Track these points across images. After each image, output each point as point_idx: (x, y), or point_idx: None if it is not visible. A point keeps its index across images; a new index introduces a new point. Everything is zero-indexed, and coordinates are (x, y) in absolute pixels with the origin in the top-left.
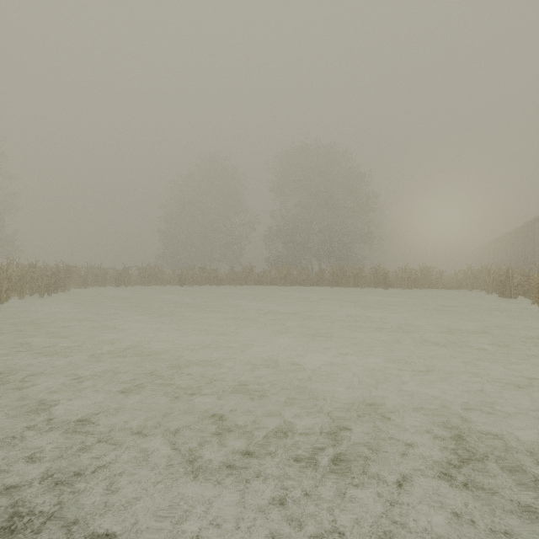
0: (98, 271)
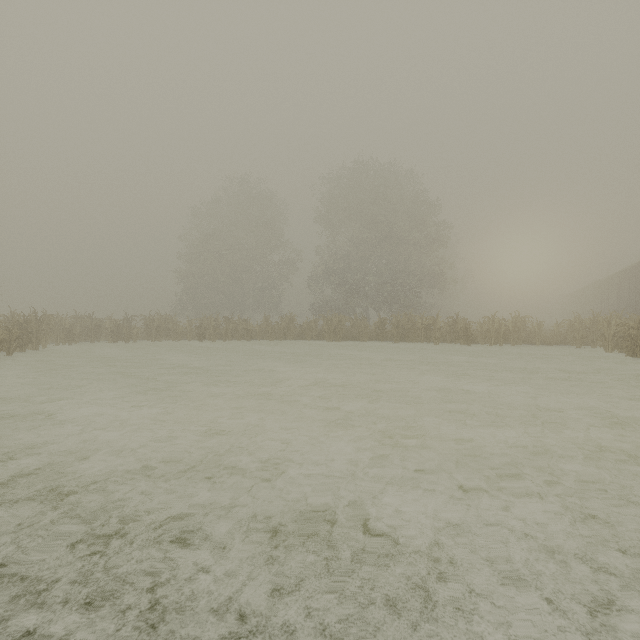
0: (89, 322)
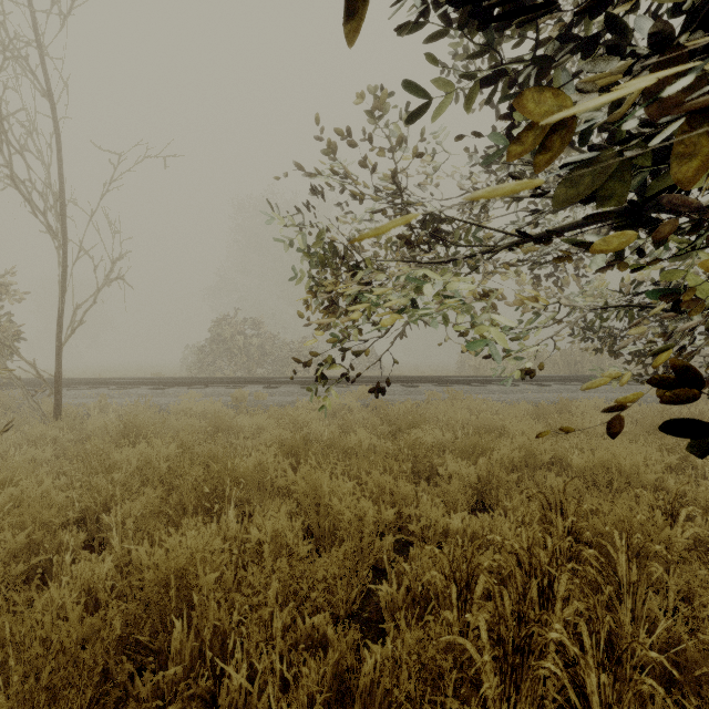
0: None
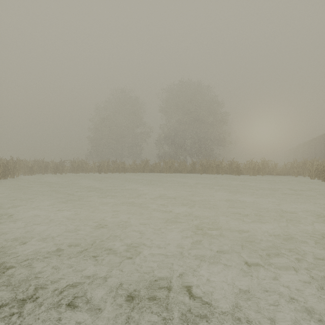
0: (41, 163)
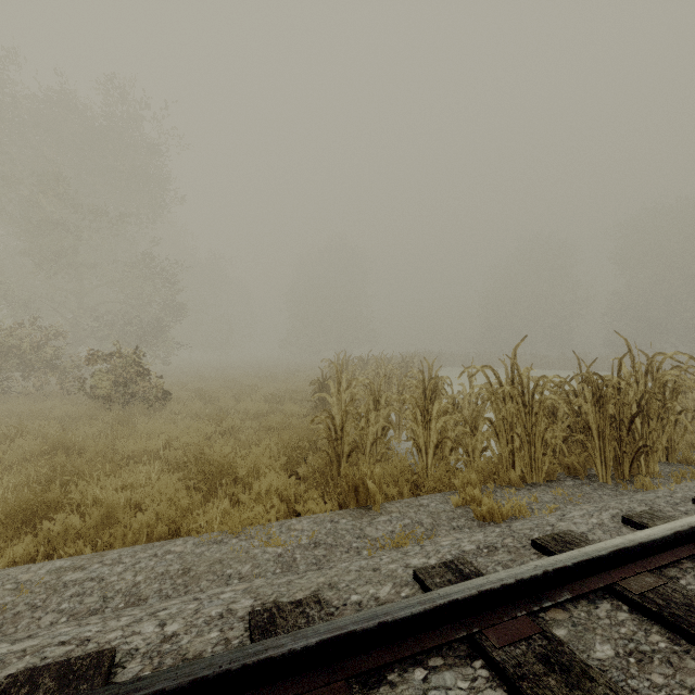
0: (450, 356)
